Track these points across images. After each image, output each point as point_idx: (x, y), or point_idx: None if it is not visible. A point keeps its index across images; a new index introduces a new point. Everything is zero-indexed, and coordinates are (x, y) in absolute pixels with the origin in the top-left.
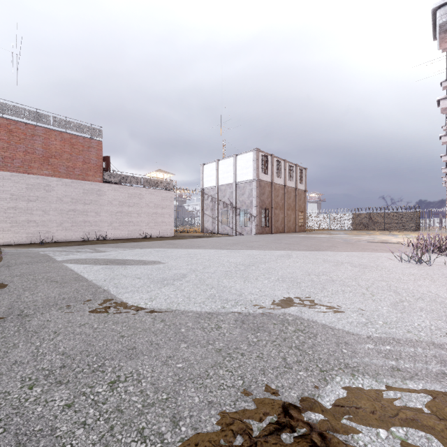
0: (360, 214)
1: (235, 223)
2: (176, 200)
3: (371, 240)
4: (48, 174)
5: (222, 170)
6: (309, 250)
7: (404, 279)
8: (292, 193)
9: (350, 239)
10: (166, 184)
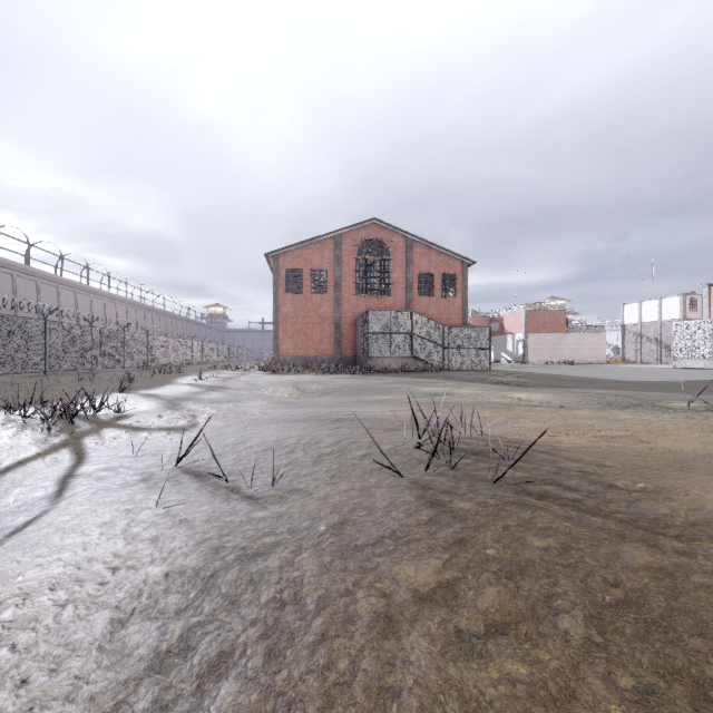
0: None
1: (659, 354)
2: None
3: None
4: (544, 332)
5: (645, 309)
6: None
7: None
8: None
9: None
10: (600, 329)
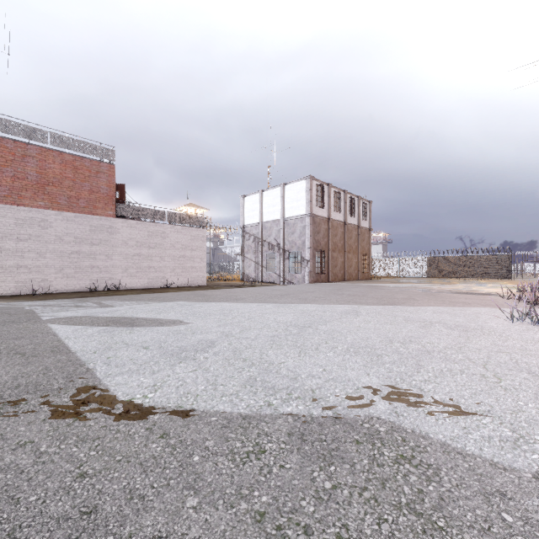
0: (437, 258)
1: (283, 268)
2: (210, 241)
3: (456, 290)
4: (44, 206)
5: (267, 203)
6: (380, 304)
7: (531, 348)
8: (354, 231)
9: (430, 290)
10: (197, 220)
